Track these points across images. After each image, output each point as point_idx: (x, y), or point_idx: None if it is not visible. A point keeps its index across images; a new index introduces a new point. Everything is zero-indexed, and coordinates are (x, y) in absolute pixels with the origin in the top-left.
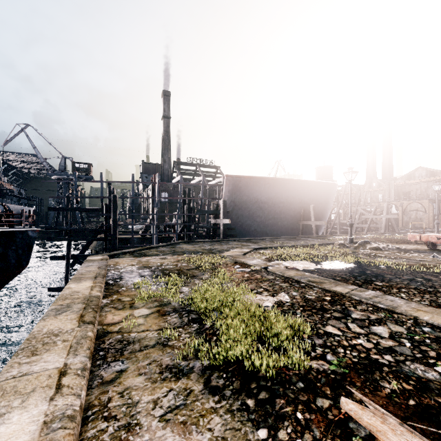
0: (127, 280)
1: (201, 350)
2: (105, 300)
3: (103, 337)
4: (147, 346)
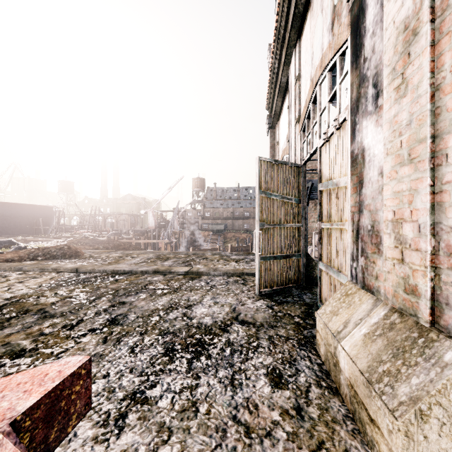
0: None
1: None
2: None
3: None
4: None
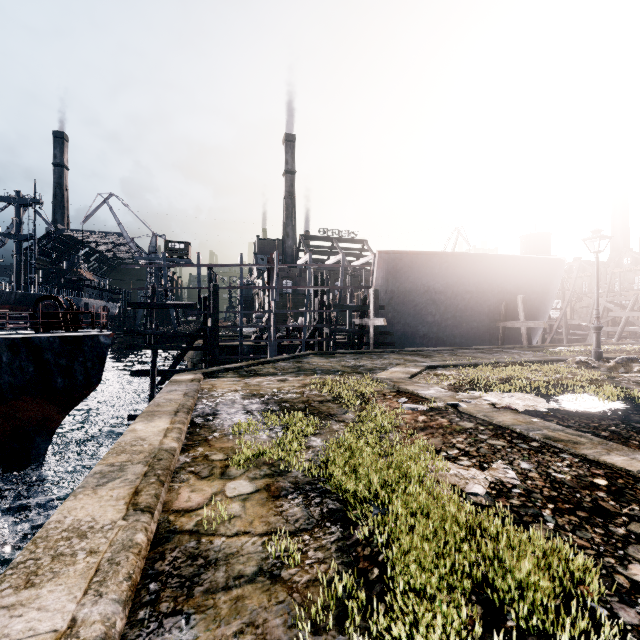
0: (223, 419)
1: (348, 603)
2: (183, 457)
3: (163, 542)
4: (239, 578)
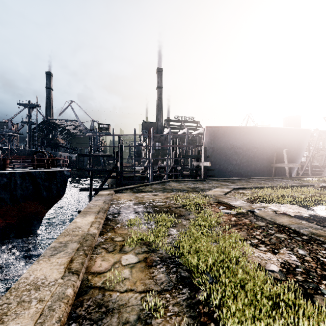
0: (123, 216)
1: None
2: (100, 238)
3: (83, 294)
4: (125, 324)
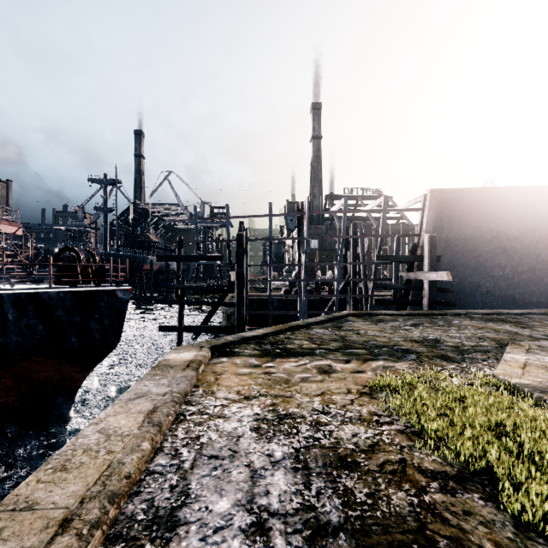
0: None
1: None
2: None
3: None
4: None
